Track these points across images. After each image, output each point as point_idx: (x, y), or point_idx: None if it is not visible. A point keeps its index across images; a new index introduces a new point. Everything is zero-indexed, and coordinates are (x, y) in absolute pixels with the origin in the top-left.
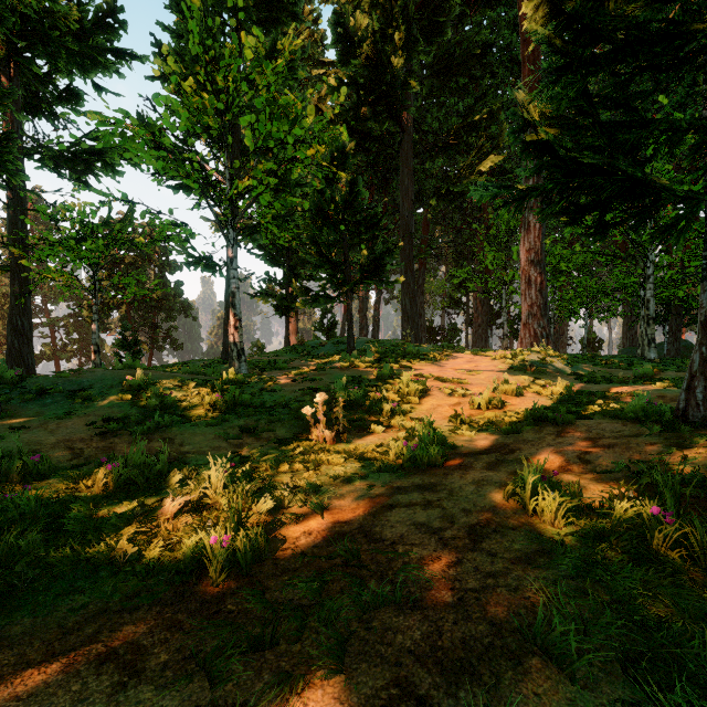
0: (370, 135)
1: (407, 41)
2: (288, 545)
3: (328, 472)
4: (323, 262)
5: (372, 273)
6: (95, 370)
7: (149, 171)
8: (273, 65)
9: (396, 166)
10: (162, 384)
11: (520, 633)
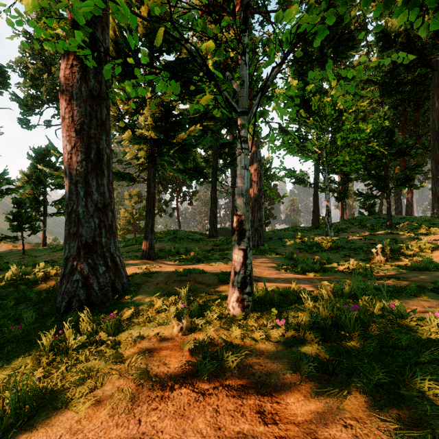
0: (403, 82)
1: (436, 12)
2: (377, 276)
3: (384, 268)
4: (370, 178)
5: (404, 183)
6: (281, 232)
7: (300, 162)
8: (350, 110)
9: (426, 95)
10: (306, 238)
11: (431, 283)
